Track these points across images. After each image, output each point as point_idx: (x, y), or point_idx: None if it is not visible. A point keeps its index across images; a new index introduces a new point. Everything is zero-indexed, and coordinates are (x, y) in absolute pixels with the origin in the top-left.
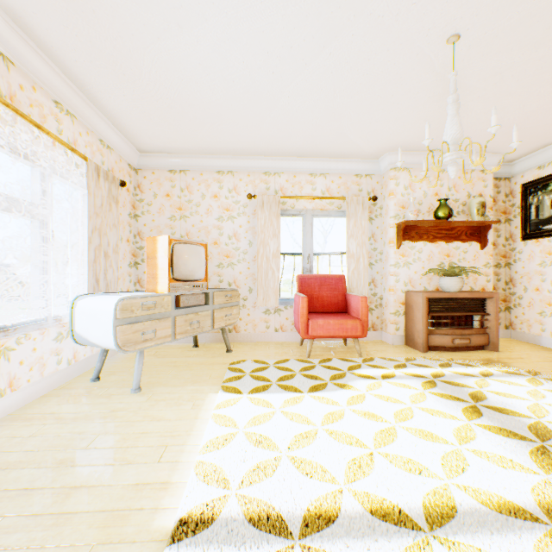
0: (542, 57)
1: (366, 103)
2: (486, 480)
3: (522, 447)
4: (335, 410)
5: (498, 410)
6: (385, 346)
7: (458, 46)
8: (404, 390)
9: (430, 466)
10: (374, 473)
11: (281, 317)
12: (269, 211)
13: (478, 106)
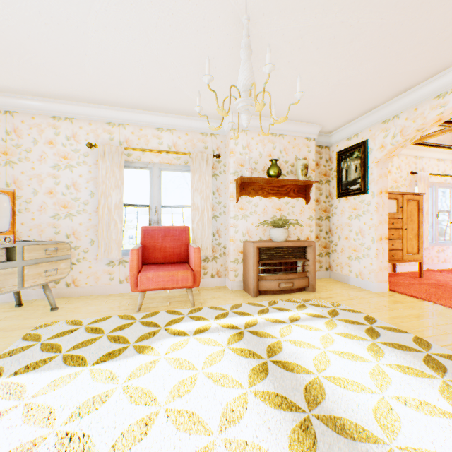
0: (332, 24)
1: (187, 54)
2: None
3: (288, 422)
4: (106, 390)
5: (286, 365)
6: (224, 292)
7: None
8: (208, 347)
9: None
10: None
11: (126, 269)
12: (111, 162)
13: (291, 73)
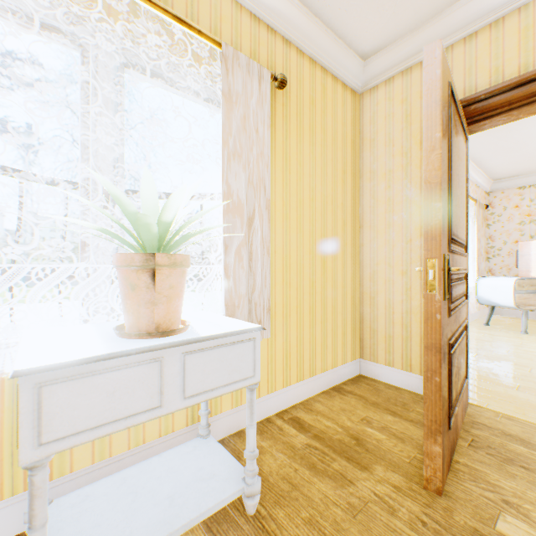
0: None
1: None
2: None
3: None
4: None
5: None
6: None
7: None
8: None
9: None
10: None
11: None
12: None
13: None
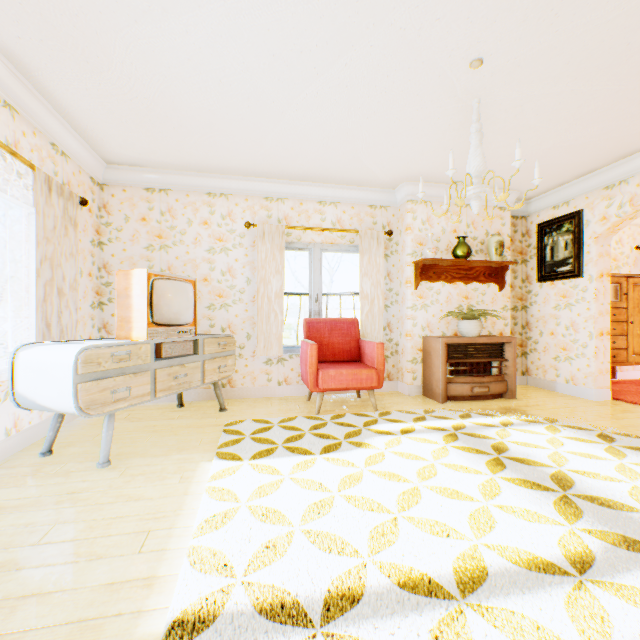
0: (560, 92)
1: (384, 126)
2: (515, 537)
3: (546, 498)
4: (352, 472)
5: (520, 461)
6: (401, 397)
7: (481, 71)
8: (425, 445)
9: (458, 526)
10: (400, 540)
11: (285, 368)
12: (271, 243)
13: (498, 138)
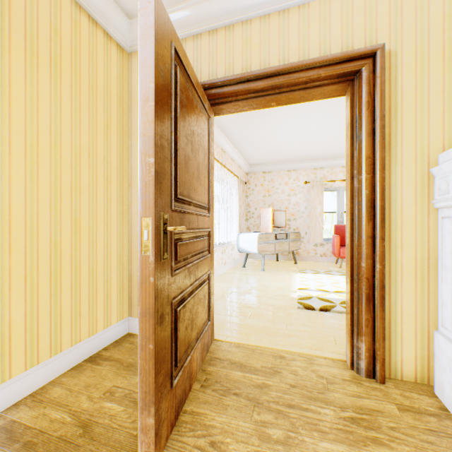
0: None
1: None
2: None
3: None
4: None
5: None
6: None
7: None
8: None
9: None
10: None
11: (324, 248)
12: (316, 190)
13: None
